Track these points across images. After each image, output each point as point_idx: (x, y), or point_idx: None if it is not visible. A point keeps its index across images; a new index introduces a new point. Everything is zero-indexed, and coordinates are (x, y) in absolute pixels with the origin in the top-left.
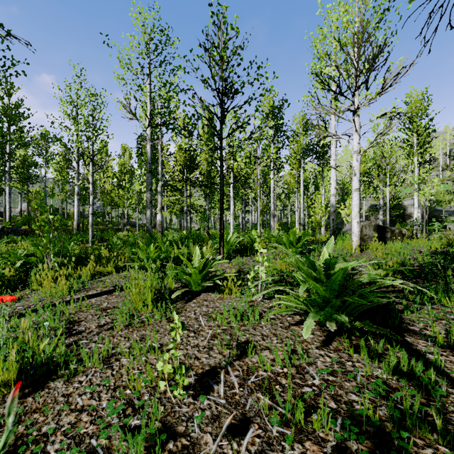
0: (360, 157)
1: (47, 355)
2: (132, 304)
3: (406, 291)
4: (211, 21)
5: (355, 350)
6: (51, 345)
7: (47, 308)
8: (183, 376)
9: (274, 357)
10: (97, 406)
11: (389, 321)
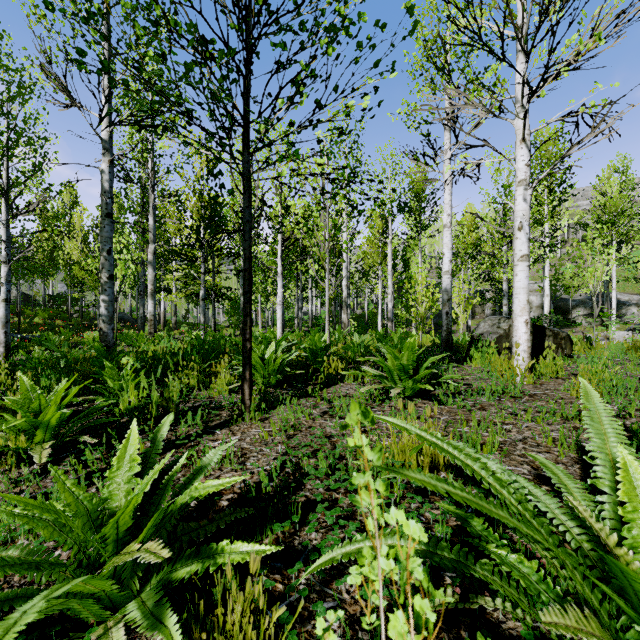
0: (530, 192)
1: None
2: None
3: None
4: None
5: None
6: None
7: None
8: None
9: None
10: None
11: None
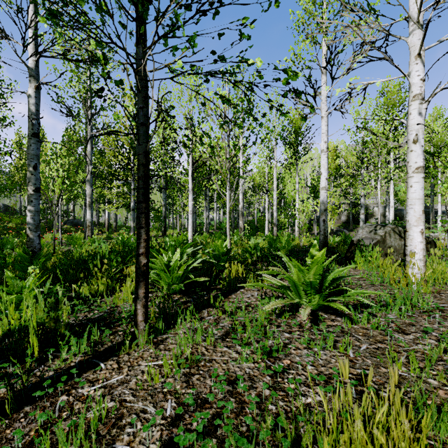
0: (425, 106)
1: None
2: None
3: None
4: None
5: None
6: None
7: None
8: None
9: None
10: None
11: None
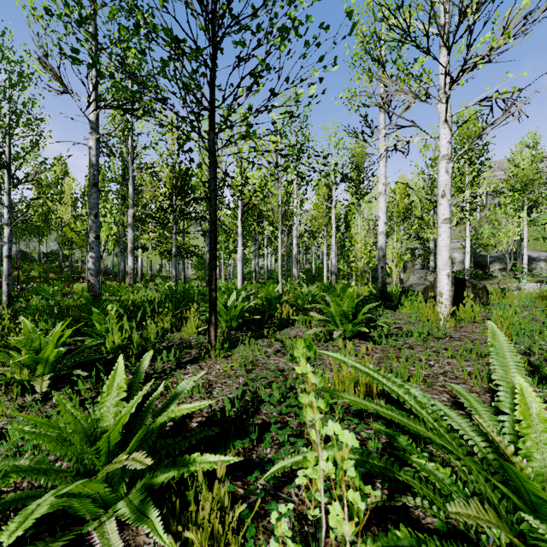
0: (451, 165)
1: None
2: None
3: None
4: None
5: None
6: None
7: None
8: None
9: None
10: None
11: None
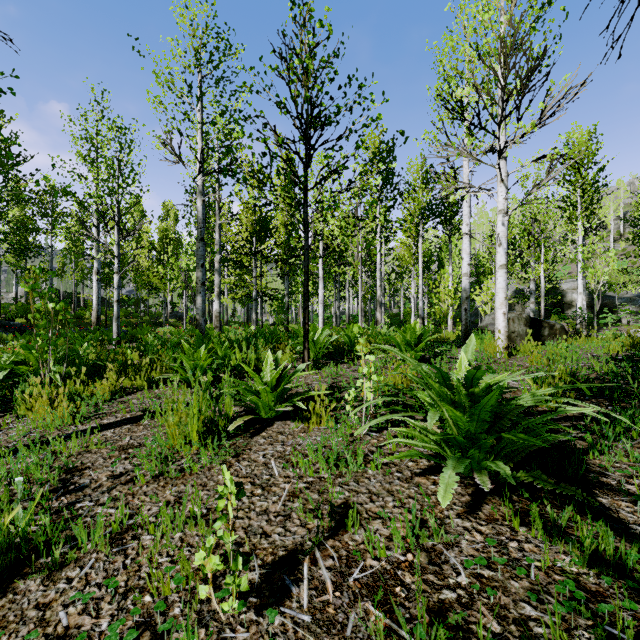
0: (507, 218)
1: (18, 532)
2: (167, 441)
3: (588, 420)
4: (291, 16)
5: (521, 519)
6: (26, 515)
7: (36, 446)
8: (239, 574)
9: (390, 533)
10: (92, 629)
11: (568, 469)
